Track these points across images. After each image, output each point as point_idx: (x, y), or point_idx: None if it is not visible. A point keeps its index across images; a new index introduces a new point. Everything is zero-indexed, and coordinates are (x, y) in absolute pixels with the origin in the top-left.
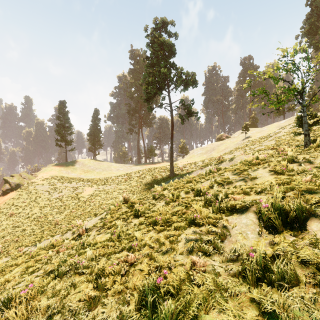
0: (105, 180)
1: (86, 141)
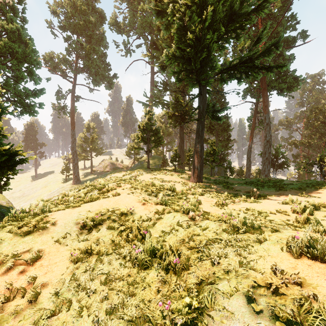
0: None
1: None
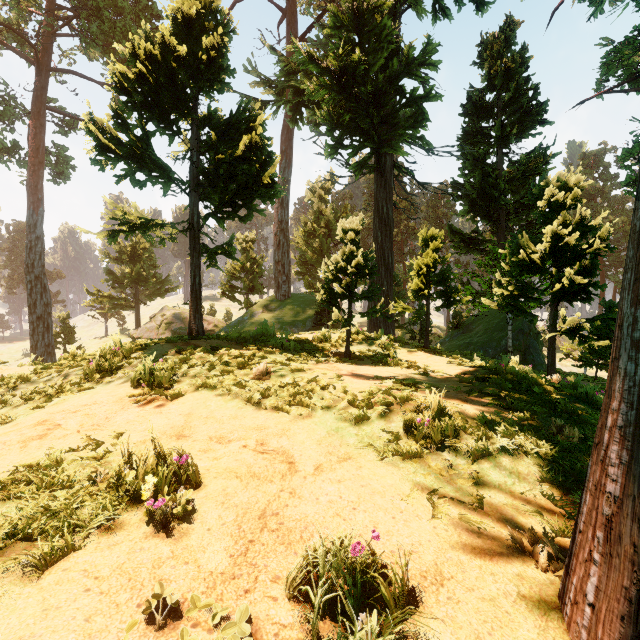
0: None
1: None
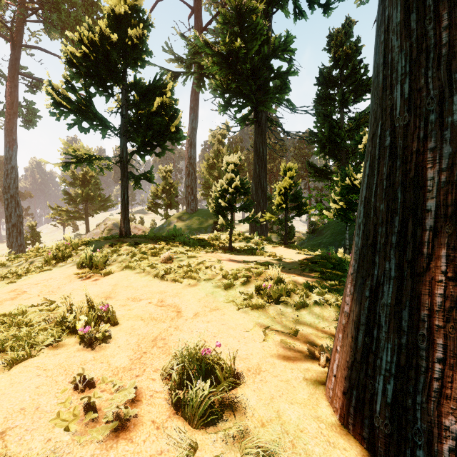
0: None
1: None
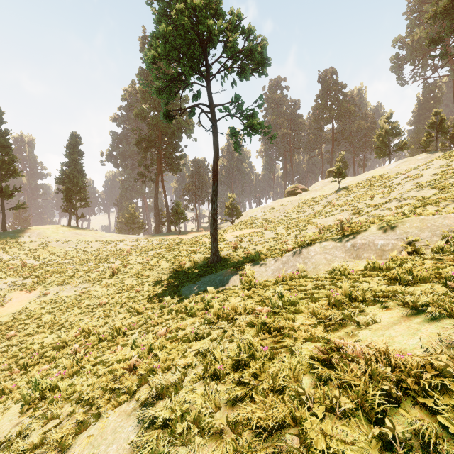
0: (71, 271)
1: (54, 192)
